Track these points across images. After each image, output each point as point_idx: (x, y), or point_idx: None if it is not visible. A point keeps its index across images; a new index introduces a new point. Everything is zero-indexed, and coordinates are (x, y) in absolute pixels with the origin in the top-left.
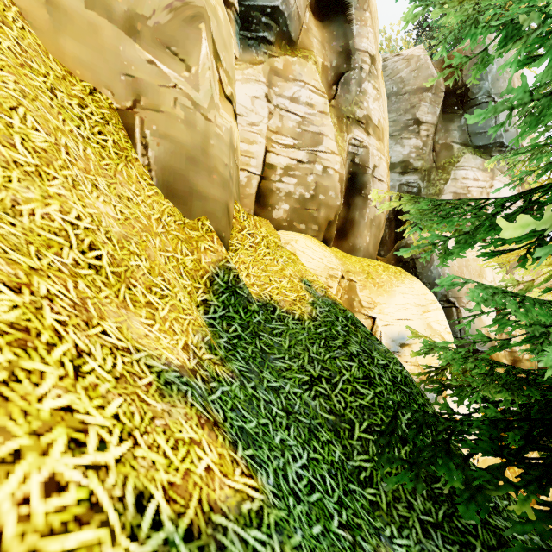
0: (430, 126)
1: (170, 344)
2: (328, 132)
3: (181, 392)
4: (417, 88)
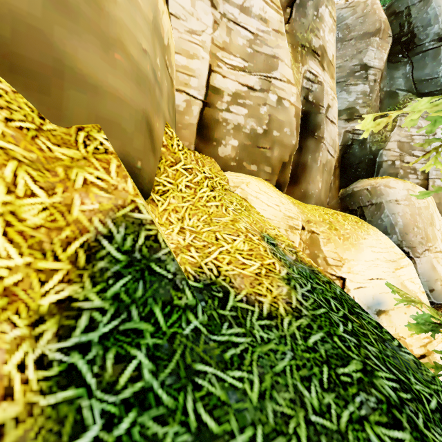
0: (377, 72)
1: None
2: (283, 56)
3: None
4: (364, 33)
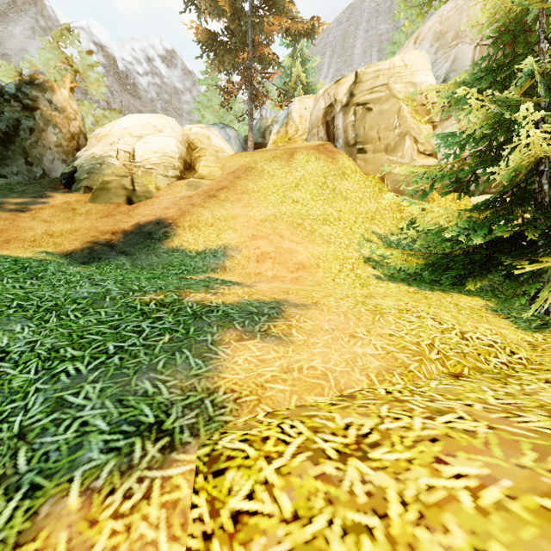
0: None
1: (379, 231)
2: None
3: (376, 234)
4: None
